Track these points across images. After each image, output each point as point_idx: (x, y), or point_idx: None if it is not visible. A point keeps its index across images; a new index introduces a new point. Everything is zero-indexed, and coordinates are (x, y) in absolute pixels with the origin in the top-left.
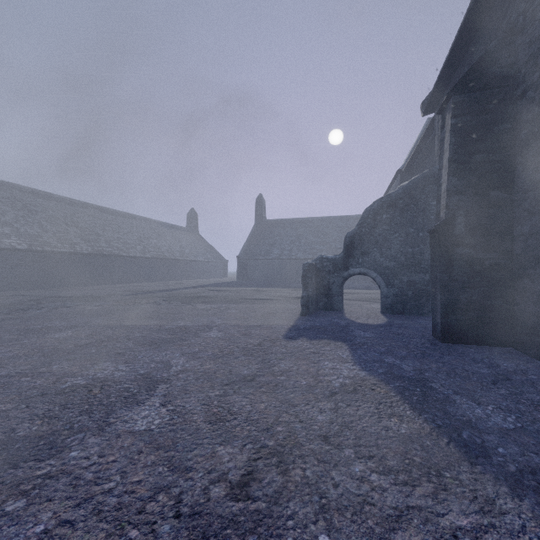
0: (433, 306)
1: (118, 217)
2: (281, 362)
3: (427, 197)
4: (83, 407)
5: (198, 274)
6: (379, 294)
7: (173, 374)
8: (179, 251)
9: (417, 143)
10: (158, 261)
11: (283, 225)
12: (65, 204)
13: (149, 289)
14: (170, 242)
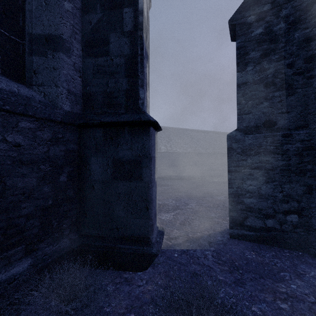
0: None
1: (221, 135)
2: None
3: None
4: None
5: None
6: None
7: None
8: None
9: None
10: None
11: None
12: (201, 133)
13: None
14: None
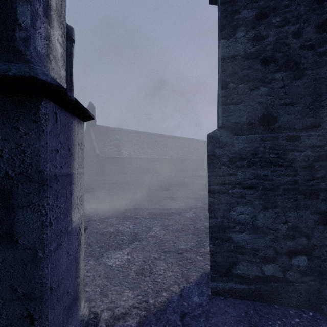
0: None
1: (185, 140)
2: None
3: None
4: (204, 196)
5: None
6: None
7: None
8: None
9: None
10: (203, 161)
11: None
12: (166, 138)
13: (201, 175)
14: None
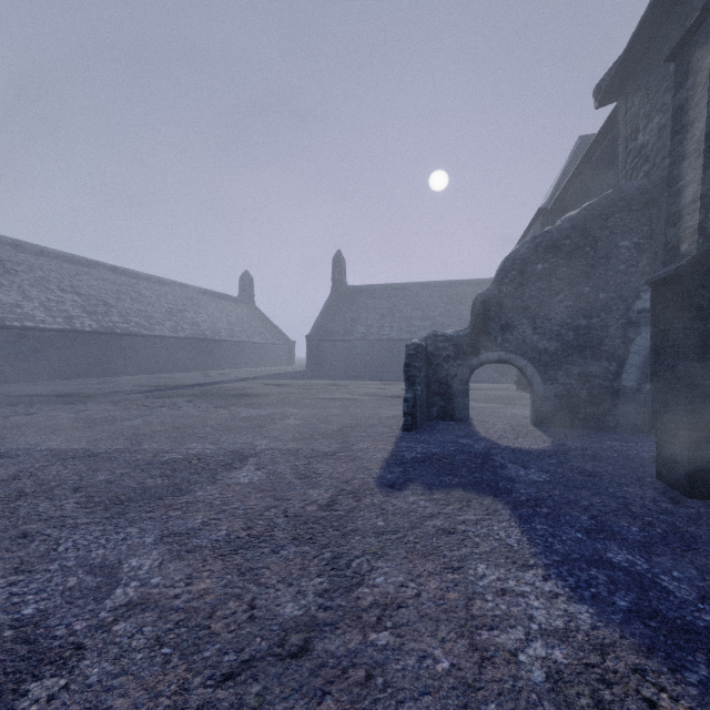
0: (660, 424)
1: (140, 281)
2: (376, 566)
3: (613, 233)
4: None
5: (253, 361)
6: (513, 391)
7: (103, 619)
8: (226, 328)
9: (565, 171)
10: (195, 343)
11: (370, 293)
12: (62, 262)
13: (177, 383)
14: (214, 317)
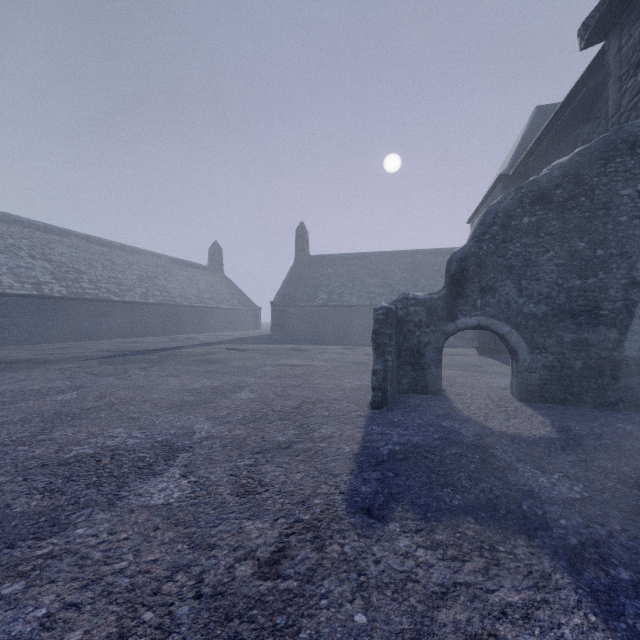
0: None
1: (113, 250)
2: None
3: (612, 180)
4: None
5: (222, 325)
6: (476, 356)
7: None
8: (196, 295)
9: (523, 139)
10: (165, 309)
11: (331, 262)
12: (35, 230)
13: (140, 348)
14: (185, 284)
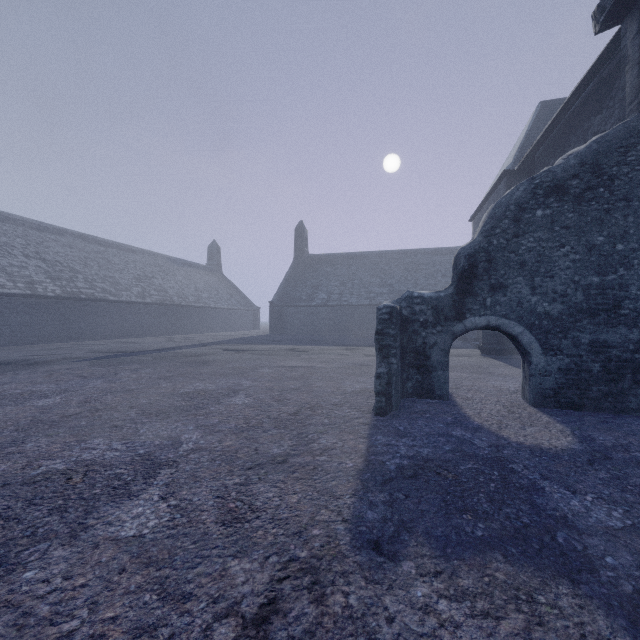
0: None
1: (109, 249)
2: None
3: (634, 169)
4: None
5: (220, 326)
6: (480, 357)
7: None
8: (193, 294)
9: (528, 135)
10: (162, 309)
11: (330, 262)
12: (29, 229)
13: (135, 349)
14: (182, 283)
